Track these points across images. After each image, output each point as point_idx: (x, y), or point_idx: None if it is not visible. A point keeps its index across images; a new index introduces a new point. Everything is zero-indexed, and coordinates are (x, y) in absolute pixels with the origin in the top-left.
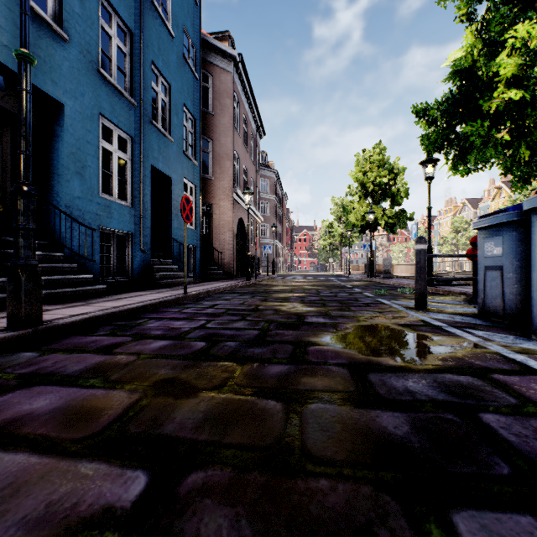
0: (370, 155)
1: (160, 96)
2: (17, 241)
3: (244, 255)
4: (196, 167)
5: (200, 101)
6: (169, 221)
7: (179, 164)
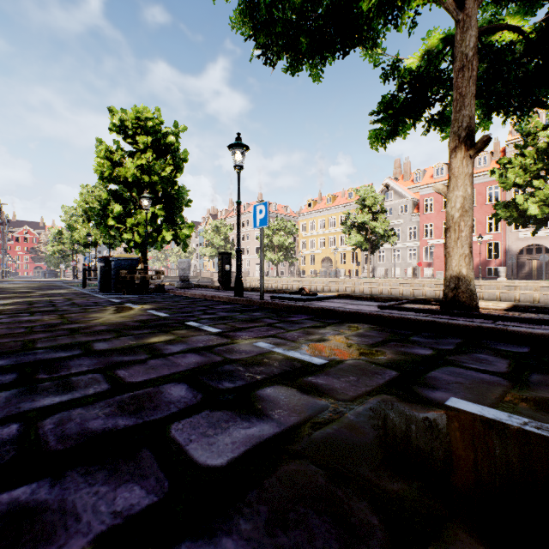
0: (93, 191)
1: None
2: None
3: None
4: None
5: None
6: None
7: None
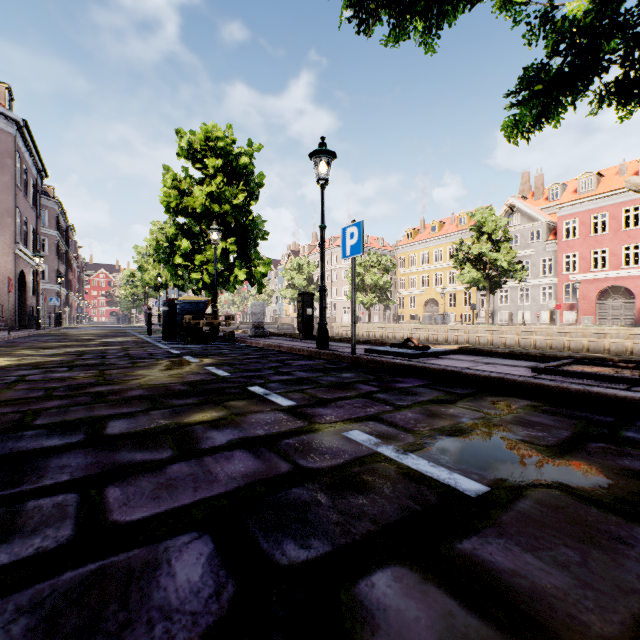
0: (163, 227)
1: None
2: None
3: (24, 306)
4: None
5: None
6: None
7: None
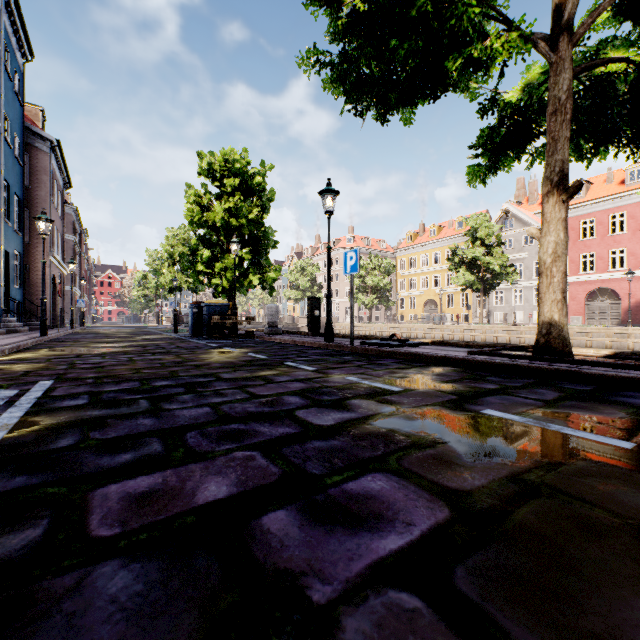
0: (178, 234)
1: (4, 195)
2: (44, 313)
3: (54, 308)
4: (21, 237)
5: (24, 183)
6: (7, 284)
7: (13, 240)
